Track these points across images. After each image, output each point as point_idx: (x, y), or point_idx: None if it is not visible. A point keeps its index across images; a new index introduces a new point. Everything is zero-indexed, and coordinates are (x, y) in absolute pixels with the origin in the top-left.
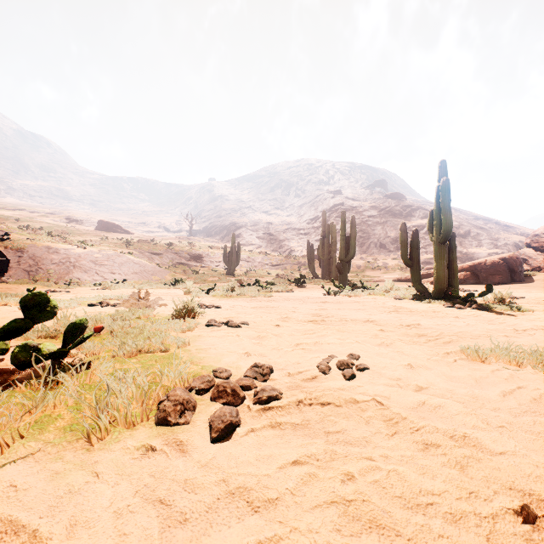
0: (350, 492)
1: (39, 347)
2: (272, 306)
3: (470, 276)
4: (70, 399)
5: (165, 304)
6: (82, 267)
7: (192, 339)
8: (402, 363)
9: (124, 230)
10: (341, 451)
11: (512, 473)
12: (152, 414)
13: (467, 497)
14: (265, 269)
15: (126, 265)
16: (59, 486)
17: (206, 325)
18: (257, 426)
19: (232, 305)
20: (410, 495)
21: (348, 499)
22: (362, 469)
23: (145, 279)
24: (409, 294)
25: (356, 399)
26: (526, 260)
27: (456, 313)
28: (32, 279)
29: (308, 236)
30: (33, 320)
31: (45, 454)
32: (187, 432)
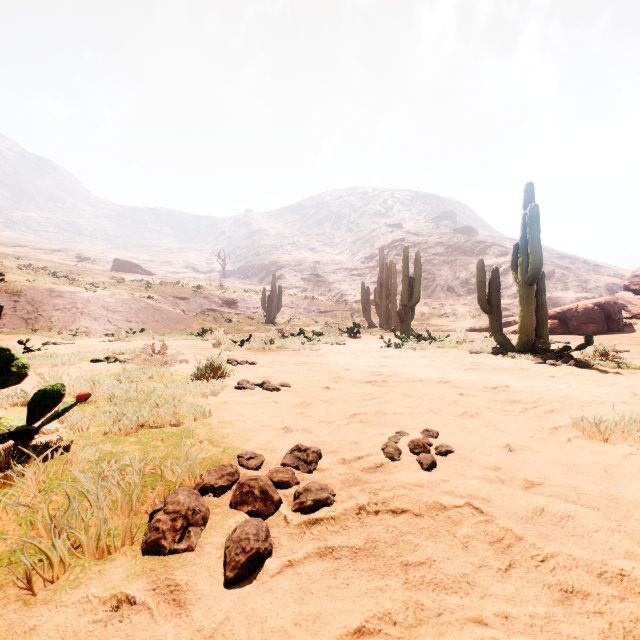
0: None
1: None
2: (320, 362)
3: (558, 325)
4: (21, 506)
5: (186, 360)
6: (91, 314)
7: (215, 407)
8: (498, 443)
9: (145, 271)
10: (430, 604)
11: None
12: (140, 532)
13: None
14: (312, 316)
15: (144, 312)
16: None
17: (236, 387)
18: (297, 555)
19: (270, 361)
20: None
21: None
22: None
23: (168, 328)
24: (487, 347)
25: (443, 503)
26: (624, 306)
27: (551, 371)
28: (31, 328)
29: (363, 278)
30: None
31: None
32: (189, 566)
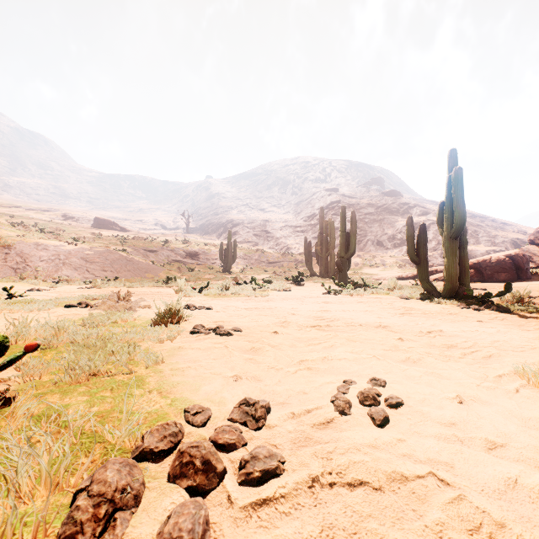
0: None
1: None
2: (269, 307)
3: (474, 274)
4: None
5: (149, 306)
6: (72, 264)
7: (169, 353)
8: (448, 394)
9: (120, 228)
10: None
11: None
12: (59, 518)
13: None
14: (262, 266)
15: (118, 262)
16: None
17: (191, 332)
18: None
19: (225, 306)
20: None
21: None
22: None
23: (138, 276)
24: (415, 293)
25: (403, 472)
26: (530, 257)
27: (478, 316)
28: (19, 276)
29: (305, 234)
30: None
31: None
32: None
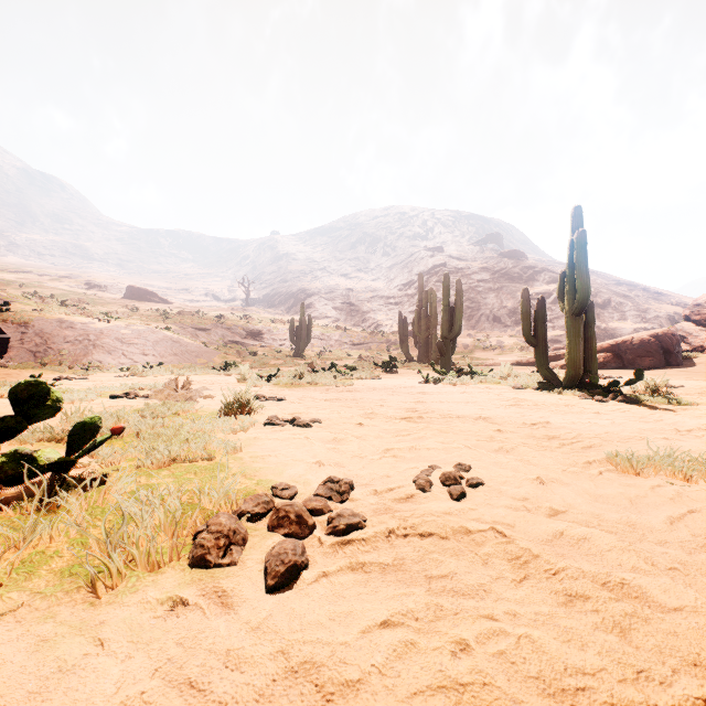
0: (465, 671)
1: (34, 455)
2: (353, 398)
3: (612, 359)
4: (72, 528)
5: (211, 396)
6: (104, 346)
7: (246, 443)
8: (529, 476)
9: (161, 299)
10: (449, 606)
11: (696, 639)
12: (185, 550)
13: (634, 679)
14: (344, 349)
15: (162, 344)
16: (45, 661)
17: (266, 423)
18: (331, 568)
19: (300, 397)
20: (551, 674)
21: (461, 682)
22: (480, 634)
23: (188, 362)
24: (532, 382)
25: (468, 527)
26: (685, 337)
27: (597, 407)
28: (39, 362)
29: (400, 307)
30: (28, 418)
31: (31, 610)
32: (233, 577)
